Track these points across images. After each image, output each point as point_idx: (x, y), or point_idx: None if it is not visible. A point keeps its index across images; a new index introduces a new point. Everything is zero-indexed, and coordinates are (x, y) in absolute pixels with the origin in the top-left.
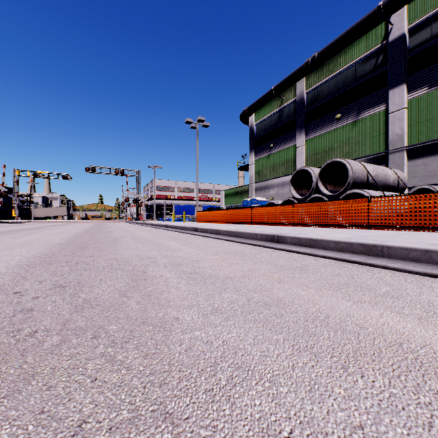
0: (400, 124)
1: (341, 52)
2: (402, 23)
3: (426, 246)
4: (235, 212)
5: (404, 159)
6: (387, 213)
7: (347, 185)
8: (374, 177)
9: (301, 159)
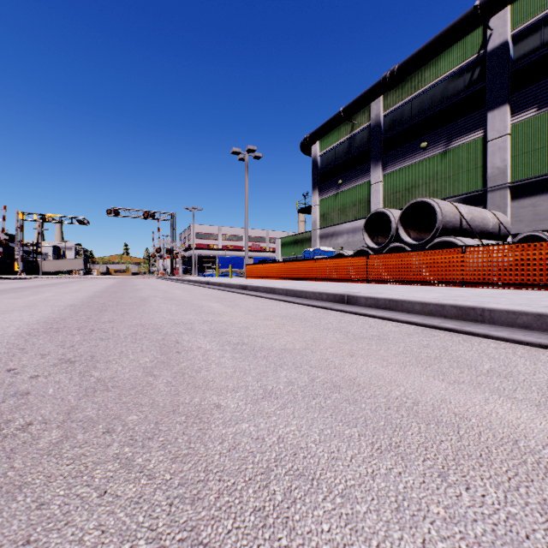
0: (501, 155)
1: (428, 64)
2: (504, 28)
3: (540, 309)
4: (294, 265)
5: (506, 198)
6: (487, 266)
7: (435, 232)
8: (468, 221)
9: (377, 198)
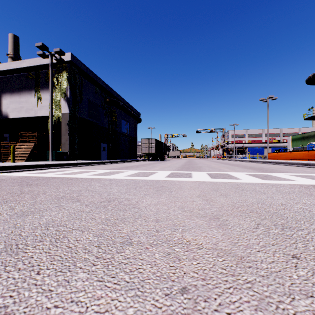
0: None
1: None
2: None
3: None
4: (296, 153)
5: None
6: None
7: None
8: None
9: None
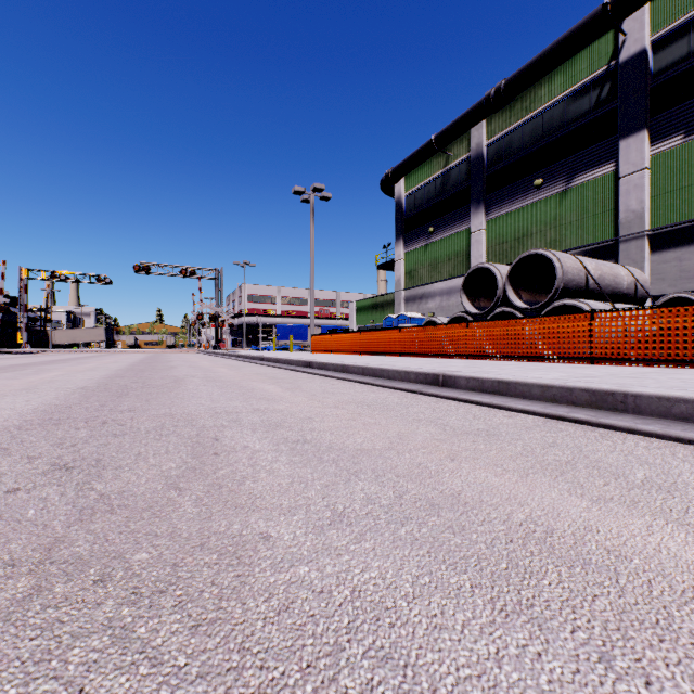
0: (638, 195)
1: (543, 79)
2: (642, 32)
3: None
4: (372, 336)
5: (644, 250)
6: (622, 337)
7: (554, 293)
8: (597, 280)
9: (478, 251)
